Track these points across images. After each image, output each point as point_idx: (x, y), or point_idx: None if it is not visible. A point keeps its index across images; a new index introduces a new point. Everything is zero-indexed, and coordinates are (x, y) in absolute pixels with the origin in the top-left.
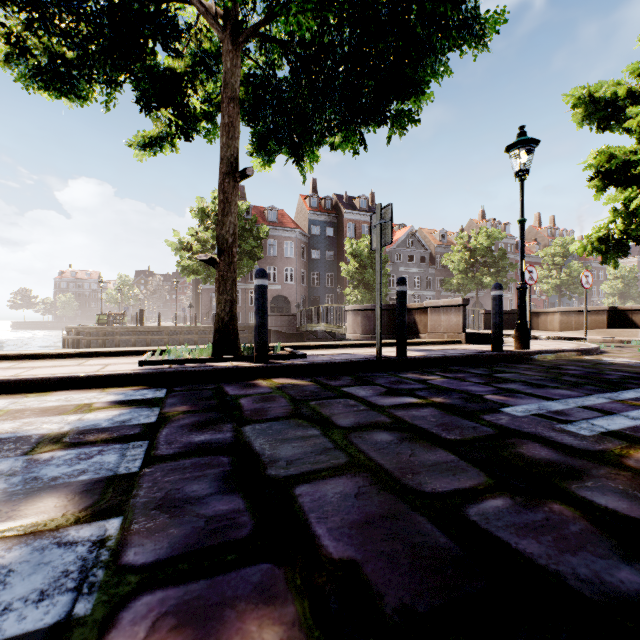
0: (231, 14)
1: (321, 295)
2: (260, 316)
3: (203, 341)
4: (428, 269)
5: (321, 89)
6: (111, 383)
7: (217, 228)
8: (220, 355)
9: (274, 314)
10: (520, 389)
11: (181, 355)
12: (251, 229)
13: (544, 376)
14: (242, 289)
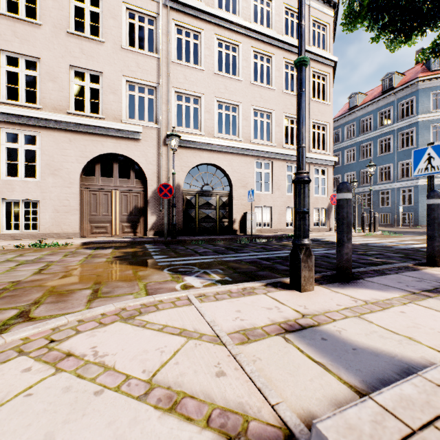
0: None
1: None
2: None
3: None
4: None
5: None
6: None
7: None
8: None
9: None
10: (332, 255)
11: None
12: None
13: (315, 260)
14: None
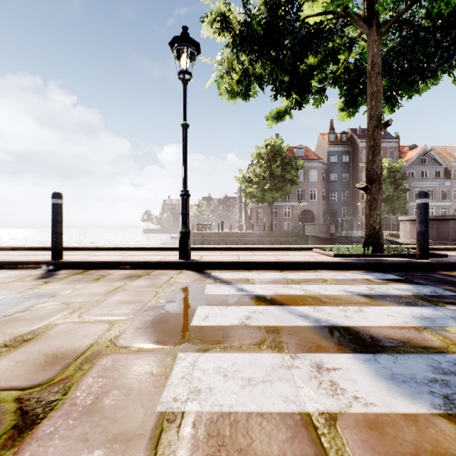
0: (376, 14)
1: (338, 209)
2: (424, 225)
3: (258, 242)
4: (443, 182)
5: (446, 48)
6: (339, 267)
7: (367, 165)
8: (373, 252)
9: (312, 224)
10: None
11: (349, 251)
12: (291, 163)
13: None
14: (278, 206)
